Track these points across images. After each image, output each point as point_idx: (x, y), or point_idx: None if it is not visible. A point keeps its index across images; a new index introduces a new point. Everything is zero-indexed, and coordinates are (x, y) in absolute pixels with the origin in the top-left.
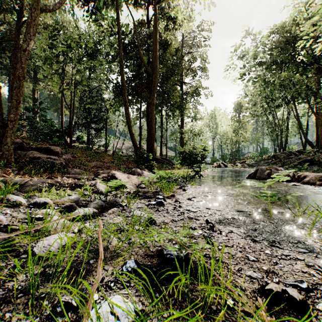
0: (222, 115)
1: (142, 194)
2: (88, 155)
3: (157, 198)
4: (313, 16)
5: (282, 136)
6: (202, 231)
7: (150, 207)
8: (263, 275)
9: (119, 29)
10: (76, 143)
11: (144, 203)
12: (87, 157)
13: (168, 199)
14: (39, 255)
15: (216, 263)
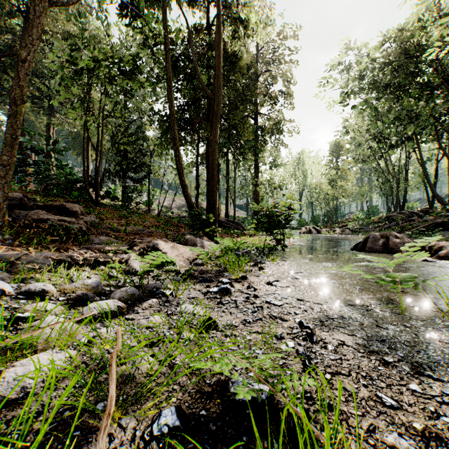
0: (312, 161)
1: (197, 276)
2: (122, 216)
3: (220, 282)
4: (446, 16)
5: (399, 189)
6: (294, 343)
7: (208, 297)
8: (419, 444)
9: (166, 33)
10: (107, 200)
11: (199, 290)
12: (121, 219)
13: (237, 283)
14: (4, 397)
15: (324, 412)
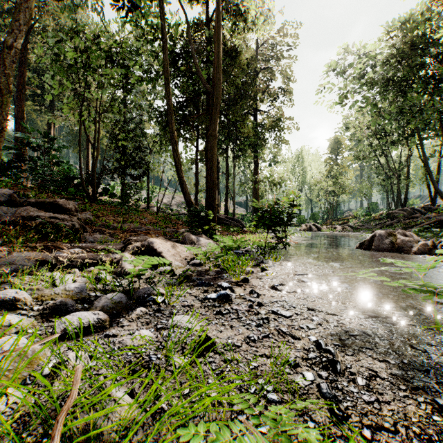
0: (312, 158)
1: (194, 278)
2: (119, 213)
3: (219, 286)
4: None
5: (400, 185)
6: (313, 375)
7: (206, 305)
8: None
9: (163, 24)
10: (106, 197)
11: (196, 296)
12: (118, 216)
13: (238, 287)
14: None
15: None
